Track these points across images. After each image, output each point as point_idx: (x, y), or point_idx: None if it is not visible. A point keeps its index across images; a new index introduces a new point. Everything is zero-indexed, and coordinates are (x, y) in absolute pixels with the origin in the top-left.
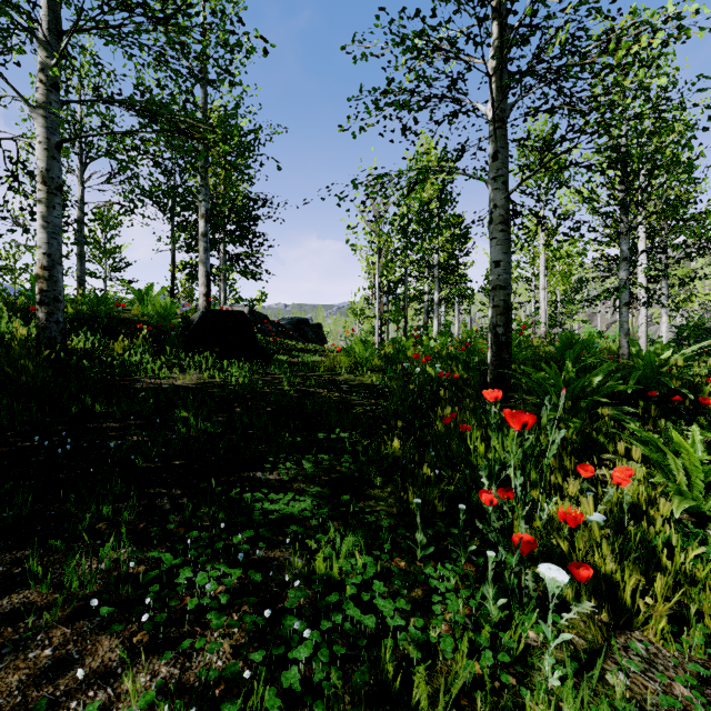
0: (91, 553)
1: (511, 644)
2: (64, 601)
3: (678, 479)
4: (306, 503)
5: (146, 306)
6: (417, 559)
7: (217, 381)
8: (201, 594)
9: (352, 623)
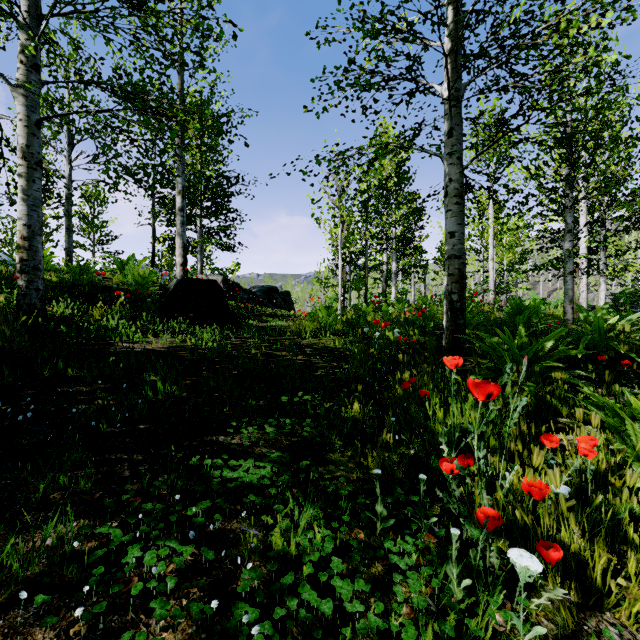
0: (33, 532)
1: (478, 633)
2: (2, 585)
3: (637, 445)
4: (265, 470)
5: (126, 274)
6: (376, 529)
7: (188, 345)
8: (150, 574)
9: (308, 607)
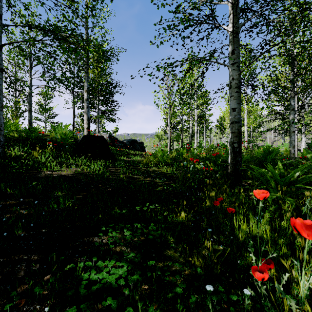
0: None
1: None
2: None
3: None
4: (122, 271)
5: (57, 133)
6: None
7: (85, 172)
8: None
9: None
